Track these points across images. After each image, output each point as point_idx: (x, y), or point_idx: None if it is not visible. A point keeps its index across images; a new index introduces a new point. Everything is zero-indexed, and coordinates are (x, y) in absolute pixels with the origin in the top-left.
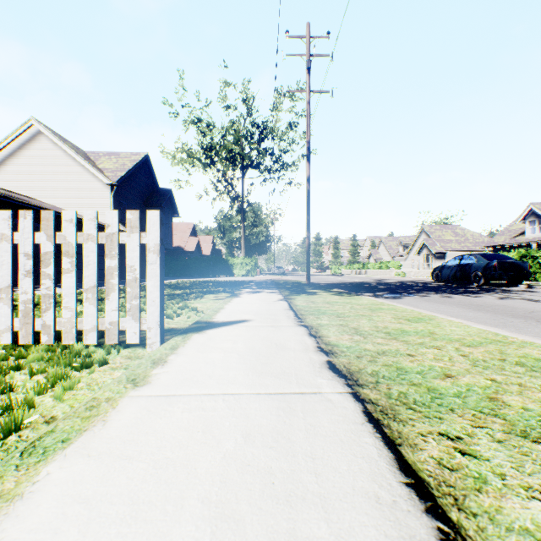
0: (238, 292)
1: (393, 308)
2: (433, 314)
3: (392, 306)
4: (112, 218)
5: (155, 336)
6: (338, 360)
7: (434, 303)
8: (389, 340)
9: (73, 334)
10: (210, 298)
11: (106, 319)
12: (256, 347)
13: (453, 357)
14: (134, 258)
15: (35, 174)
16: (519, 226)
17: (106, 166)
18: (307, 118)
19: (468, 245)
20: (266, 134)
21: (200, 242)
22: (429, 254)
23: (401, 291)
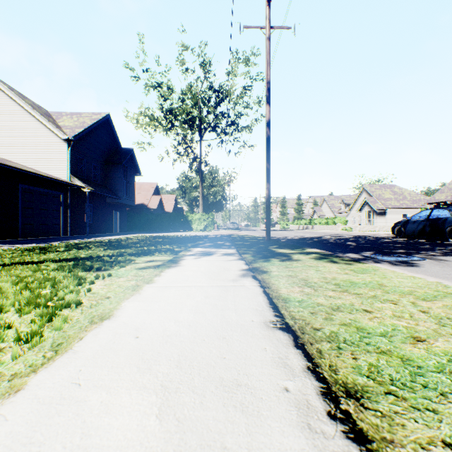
0: (183, 253)
1: None
2: None
3: None
4: None
5: None
6: None
7: None
8: None
9: None
10: (137, 265)
11: None
12: None
13: None
14: None
15: None
16: None
17: (66, 124)
18: (267, 56)
19: (407, 203)
20: (222, 97)
21: (164, 200)
22: (371, 210)
23: (387, 250)
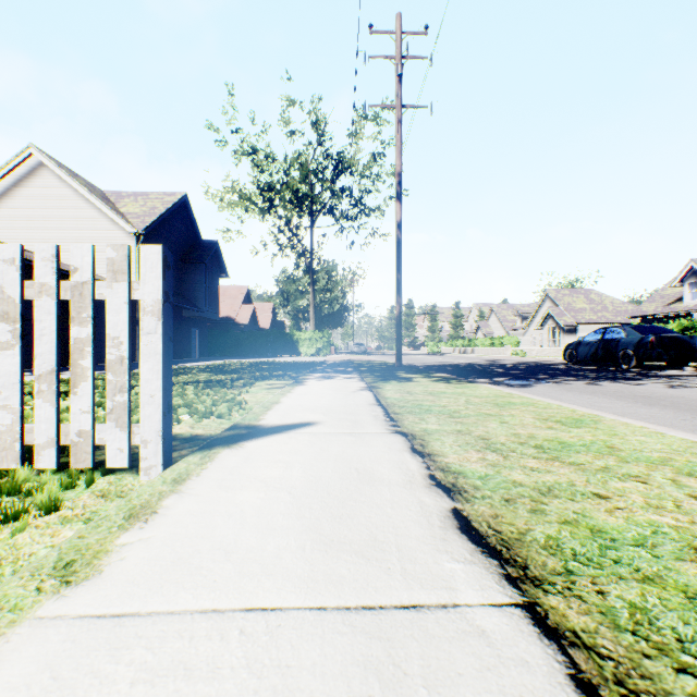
0: (304, 377)
1: (529, 402)
2: (594, 413)
3: (527, 399)
4: (82, 257)
5: (154, 456)
6: (473, 509)
7: (582, 394)
8: (547, 462)
9: (17, 452)
10: (263, 387)
11: (71, 426)
12: (323, 478)
13: (680, 500)
14: (119, 324)
15: (36, 220)
16: (675, 291)
17: (131, 210)
18: (397, 142)
19: (607, 315)
20: (343, 169)
21: (257, 311)
22: (556, 326)
23: (528, 376)
